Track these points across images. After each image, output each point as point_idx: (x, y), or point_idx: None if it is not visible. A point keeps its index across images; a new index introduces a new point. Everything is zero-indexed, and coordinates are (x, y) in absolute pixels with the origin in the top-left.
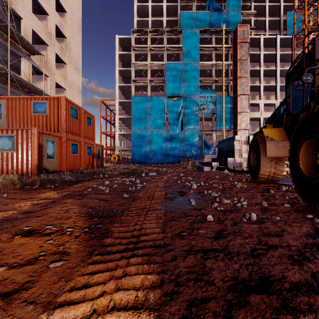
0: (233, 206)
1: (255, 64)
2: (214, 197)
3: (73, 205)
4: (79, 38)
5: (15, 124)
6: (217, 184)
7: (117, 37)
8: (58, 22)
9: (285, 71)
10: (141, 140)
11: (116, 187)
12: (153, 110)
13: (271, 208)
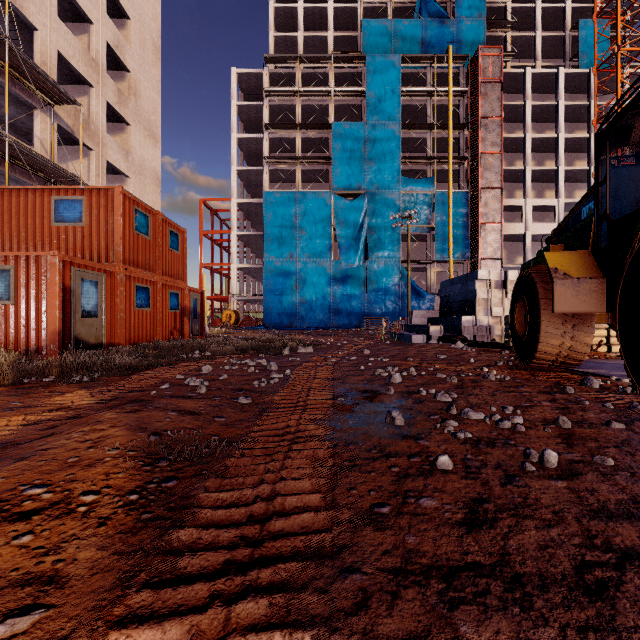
0: (493, 429)
1: (514, 126)
2: (443, 405)
3: (115, 427)
4: (157, 73)
5: (17, 246)
6: (444, 372)
7: (234, 72)
8: (113, 39)
9: (575, 141)
10: (284, 280)
11: (226, 379)
12: (308, 220)
13: (584, 433)
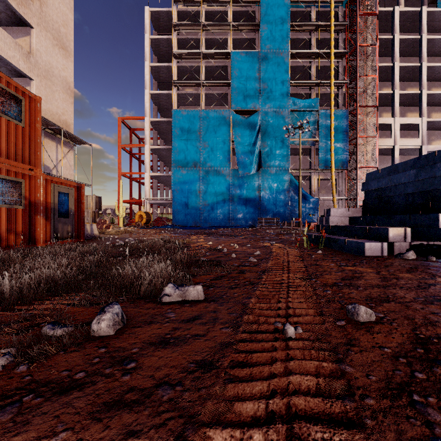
0: None
1: (381, 59)
2: None
3: None
4: None
5: None
6: None
7: (147, 10)
8: None
9: (435, 69)
10: (189, 186)
11: None
12: (210, 134)
13: None
